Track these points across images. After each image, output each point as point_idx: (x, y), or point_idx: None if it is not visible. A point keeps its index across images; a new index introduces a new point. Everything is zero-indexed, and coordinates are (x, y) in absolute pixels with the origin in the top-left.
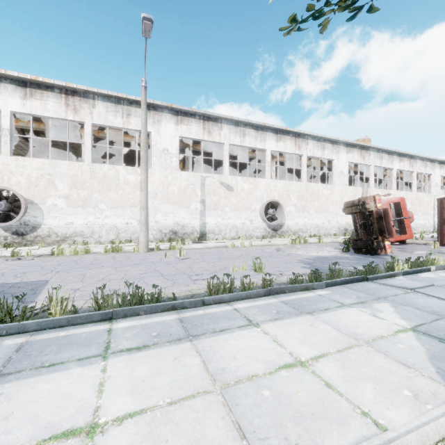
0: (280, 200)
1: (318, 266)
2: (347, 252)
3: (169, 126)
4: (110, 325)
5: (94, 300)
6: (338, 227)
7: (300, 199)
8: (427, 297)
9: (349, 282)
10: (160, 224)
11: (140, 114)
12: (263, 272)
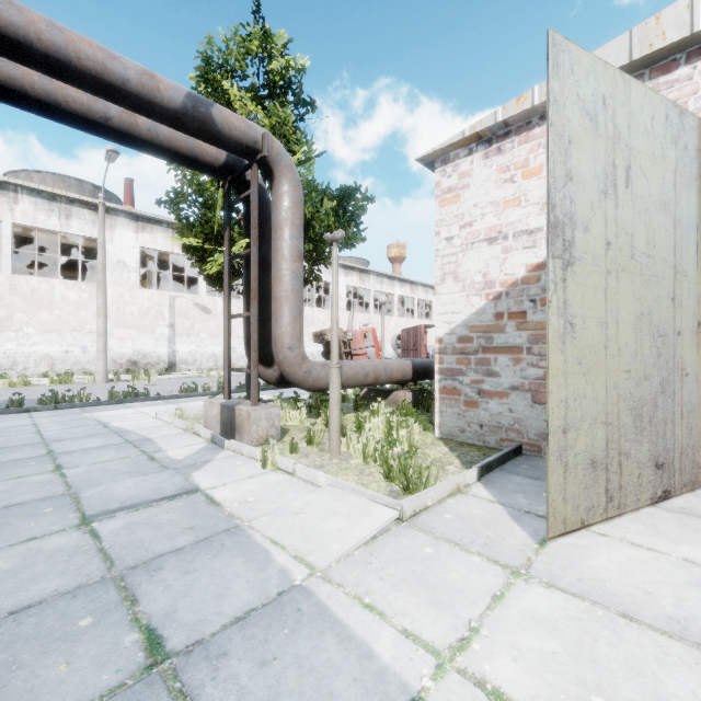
0: None
1: None
2: None
3: (126, 234)
4: (124, 404)
5: (110, 394)
6: None
7: None
8: None
9: (279, 388)
10: (115, 352)
11: (85, 216)
12: None
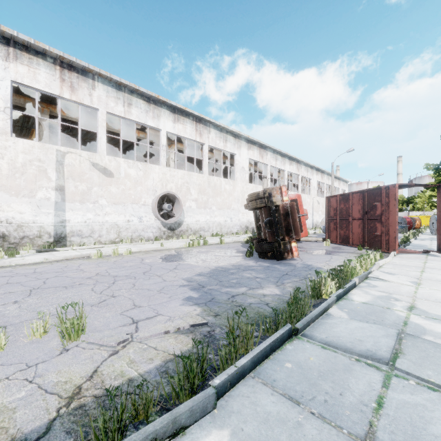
0: (178, 193)
1: (213, 294)
2: (251, 257)
3: None
4: None
5: None
6: (240, 225)
7: (201, 193)
8: (435, 393)
9: (268, 353)
10: None
11: None
12: (84, 338)
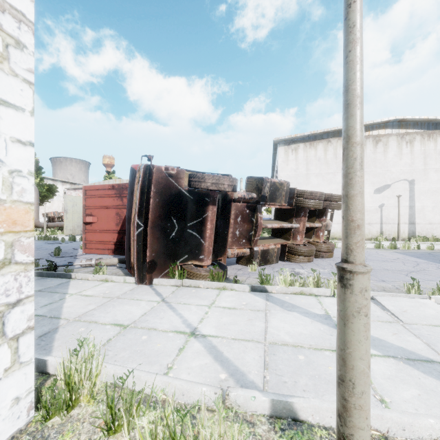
0: None
1: None
2: None
3: None
4: None
5: None
6: None
7: None
8: None
9: None
10: None
11: None
12: None
